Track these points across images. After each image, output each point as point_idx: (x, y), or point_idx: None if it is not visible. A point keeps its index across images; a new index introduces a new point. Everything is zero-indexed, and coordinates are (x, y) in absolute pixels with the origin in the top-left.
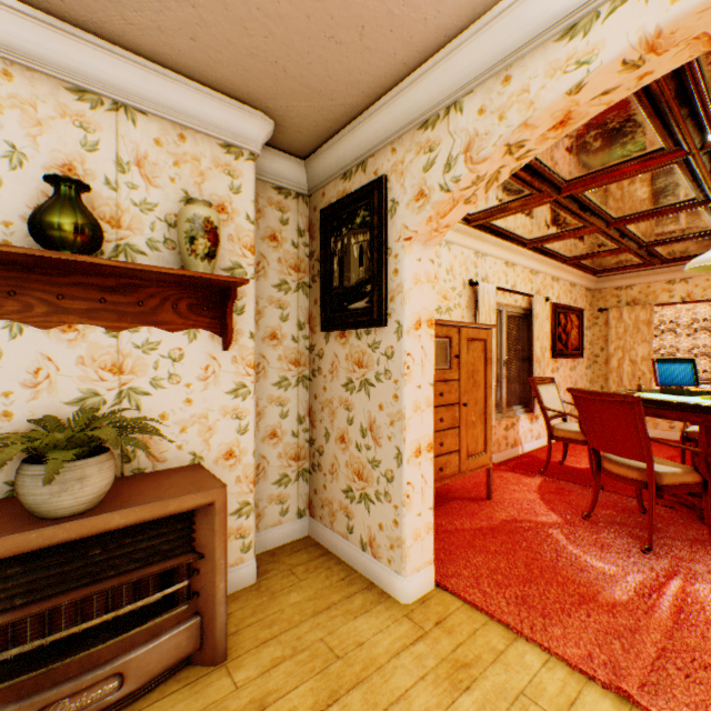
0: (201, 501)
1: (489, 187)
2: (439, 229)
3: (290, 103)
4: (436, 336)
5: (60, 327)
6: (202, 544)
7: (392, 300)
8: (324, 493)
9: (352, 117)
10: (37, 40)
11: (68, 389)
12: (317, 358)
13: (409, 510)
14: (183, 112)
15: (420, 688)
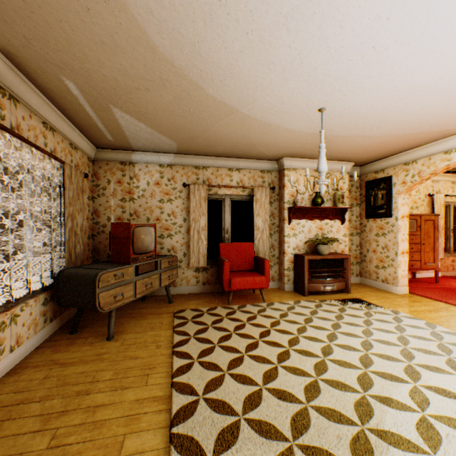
0: (346, 257)
1: (426, 180)
2: (409, 190)
3: (361, 160)
4: (409, 219)
5: (312, 220)
6: (345, 267)
7: (393, 210)
8: (366, 268)
9: (379, 159)
10: (310, 164)
11: (313, 233)
12: (362, 227)
13: (399, 268)
14: (333, 168)
15: (403, 301)
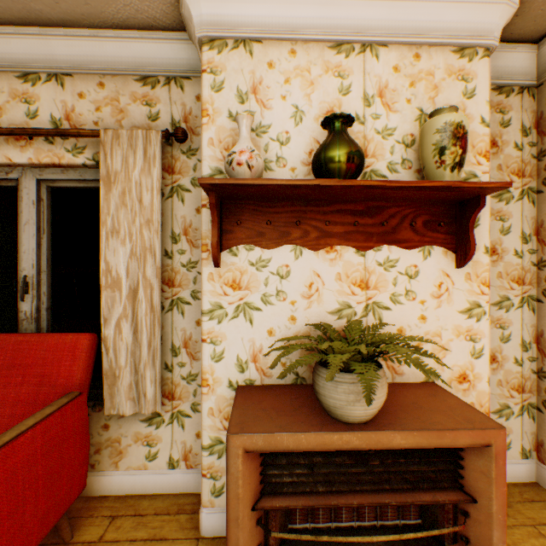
0: (475, 439)
1: None
2: None
3: None
4: None
5: (324, 248)
6: (471, 486)
7: None
8: None
9: None
10: (312, 13)
11: (329, 301)
12: None
13: None
14: (420, 29)
15: None
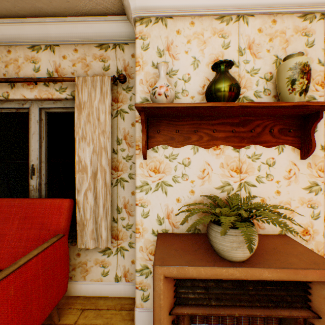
0: (321, 276)
1: None
2: None
3: None
4: None
5: (212, 147)
6: (317, 307)
7: None
8: None
9: None
10: None
11: (215, 180)
12: None
13: None
14: (276, 3)
15: None
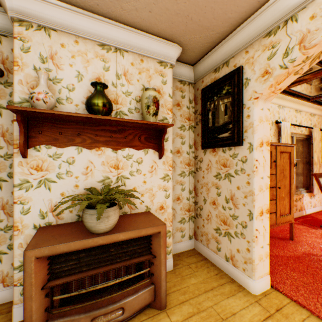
0: (155, 230)
1: (312, 62)
2: (275, 91)
3: (191, 37)
4: None
5: (95, 148)
6: (155, 251)
7: (245, 131)
8: (203, 229)
9: (222, 38)
10: (87, 25)
11: (98, 175)
12: (198, 162)
13: (256, 244)
14: (142, 49)
15: None
